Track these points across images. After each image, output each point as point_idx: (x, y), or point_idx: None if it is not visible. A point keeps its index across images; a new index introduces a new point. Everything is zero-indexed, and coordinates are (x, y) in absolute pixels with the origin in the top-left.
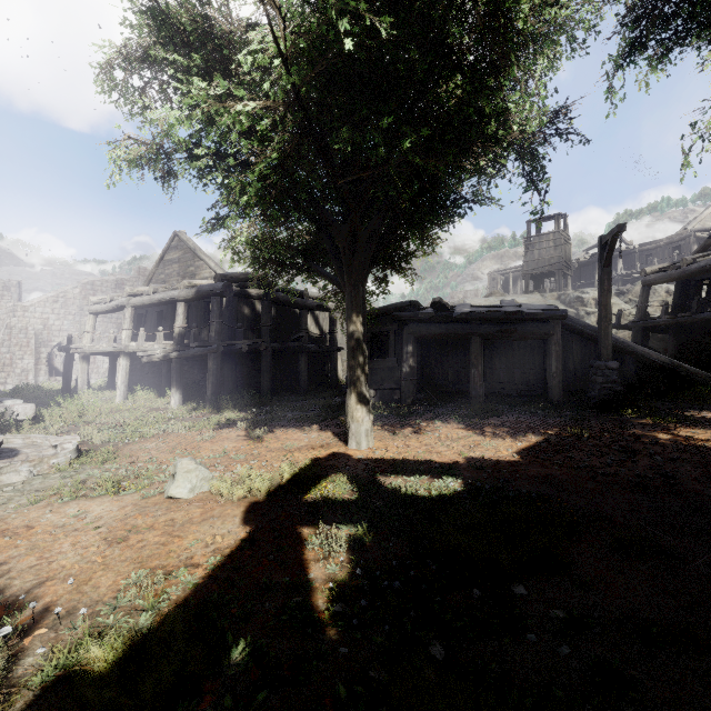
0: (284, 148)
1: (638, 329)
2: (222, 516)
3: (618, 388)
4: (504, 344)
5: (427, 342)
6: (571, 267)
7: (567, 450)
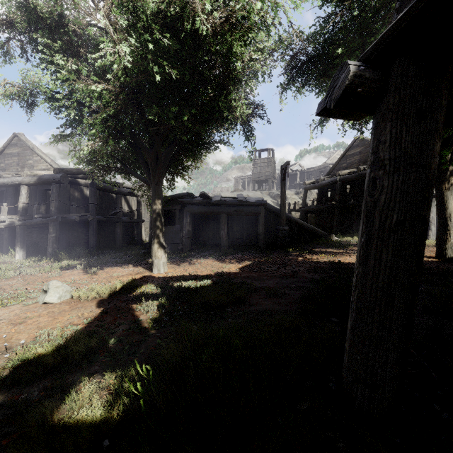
0: (118, 107)
1: (302, 212)
2: (84, 306)
3: (288, 239)
4: (239, 218)
5: (197, 216)
6: (276, 177)
7: (260, 266)
